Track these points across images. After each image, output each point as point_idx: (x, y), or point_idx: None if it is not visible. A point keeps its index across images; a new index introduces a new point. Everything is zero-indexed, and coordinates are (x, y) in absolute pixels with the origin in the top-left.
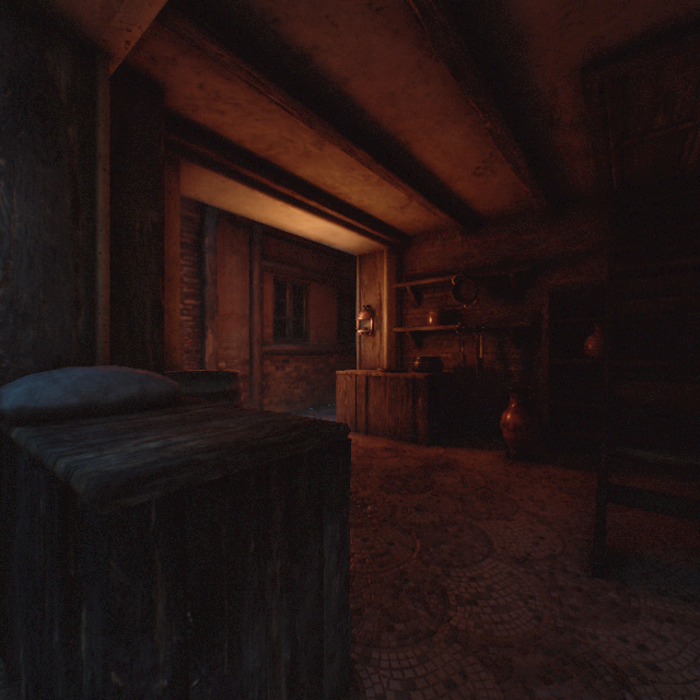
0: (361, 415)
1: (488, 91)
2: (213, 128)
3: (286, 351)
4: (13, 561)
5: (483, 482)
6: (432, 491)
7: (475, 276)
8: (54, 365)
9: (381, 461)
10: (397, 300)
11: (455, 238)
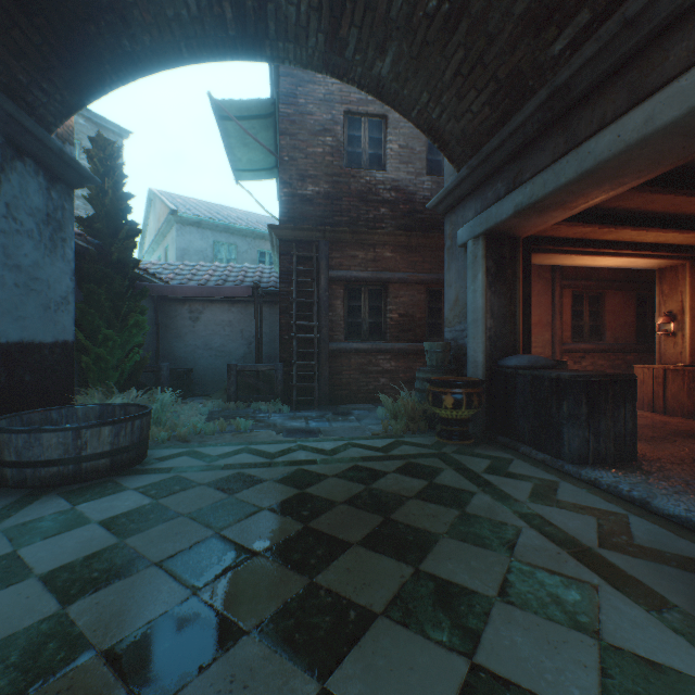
0: (657, 399)
1: None
2: (550, 235)
3: (581, 349)
4: (516, 407)
5: None
6: None
7: None
8: (504, 354)
9: (672, 426)
10: None
11: None
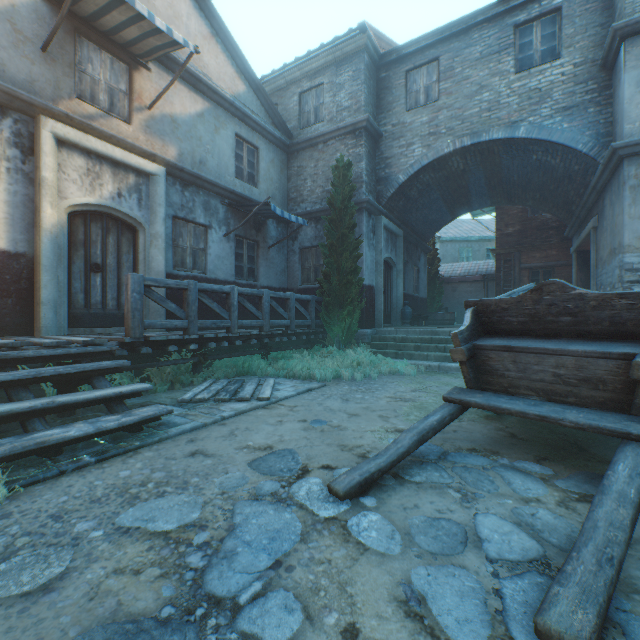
0: None
1: None
2: None
3: None
4: None
5: None
6: None
7: None
8: None
9: None
10: None
11: None
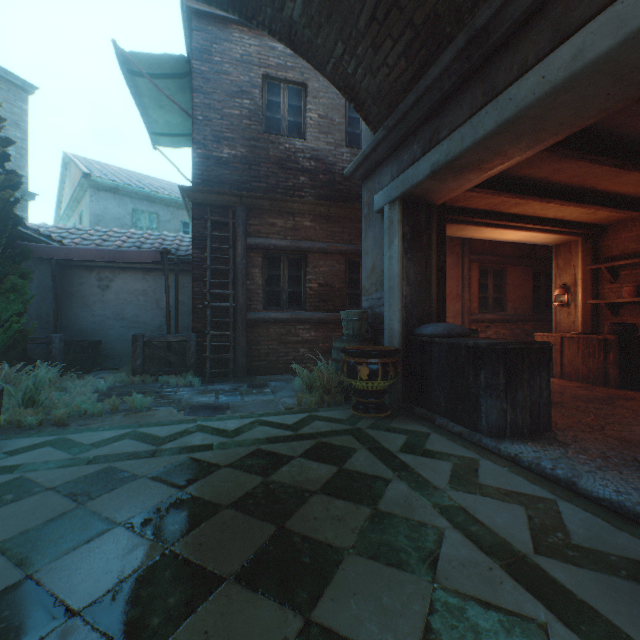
0: (555, 365)
1: None
2: (463, 206)
3: (487, 319)
4: (432, 377)
5: None
6: (610, 405)
7: None
8: (420, 322)
9: (571, 391)
10: (591, 278)
11: None
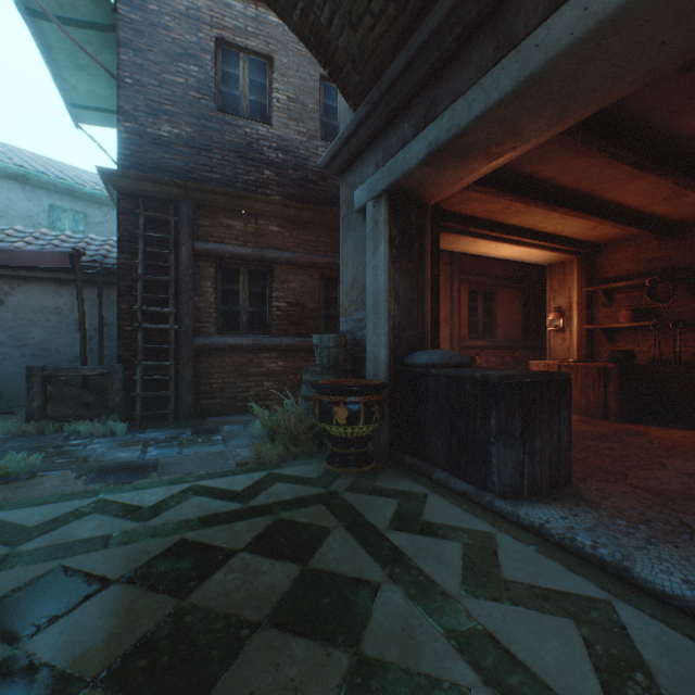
0: None
1: (665, 168)
2: (458, 211)
3: (477, 346)
4: (427, 418)
5: (670, 444)
6: (620, 443)
7: (671, 277)
8: (411, 349)
9: (574, 426)
10: (586, 301)
11: (650, 243)
